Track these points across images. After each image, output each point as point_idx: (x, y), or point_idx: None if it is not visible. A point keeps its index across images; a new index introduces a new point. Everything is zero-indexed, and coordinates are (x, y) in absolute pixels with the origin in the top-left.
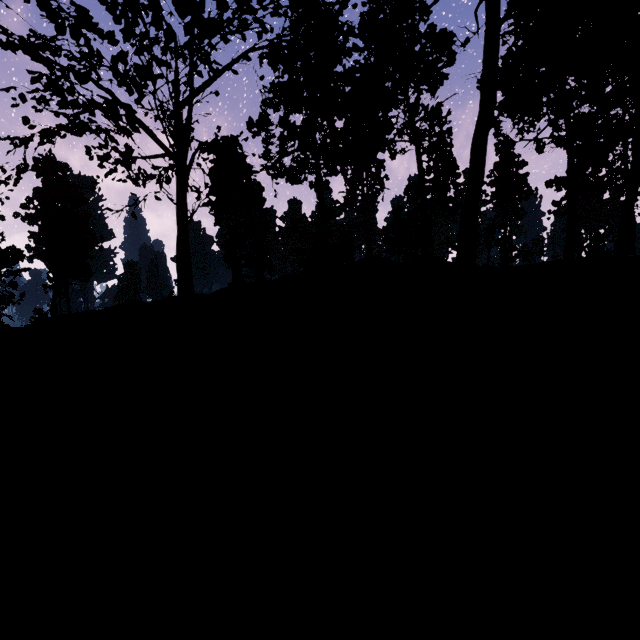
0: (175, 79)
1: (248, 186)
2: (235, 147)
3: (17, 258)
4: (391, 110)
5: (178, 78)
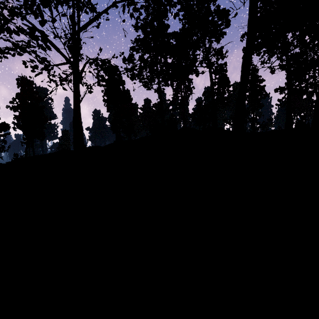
0: (71, 16)
1: (123, 91)
2: (110, 61)
3: (6, 128)
4: (196, 51)
5: (74, 17)
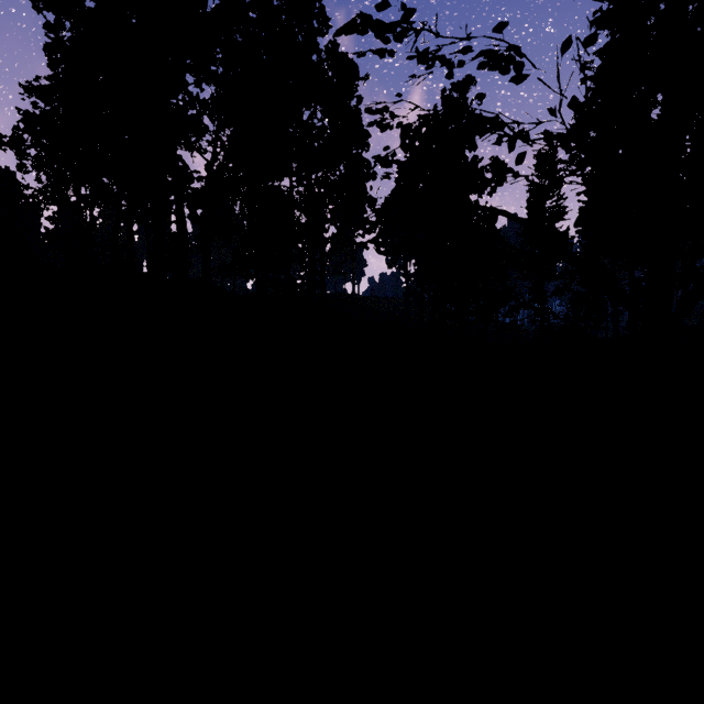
0: None
1: None
2: None
3: None
4: None
5: None
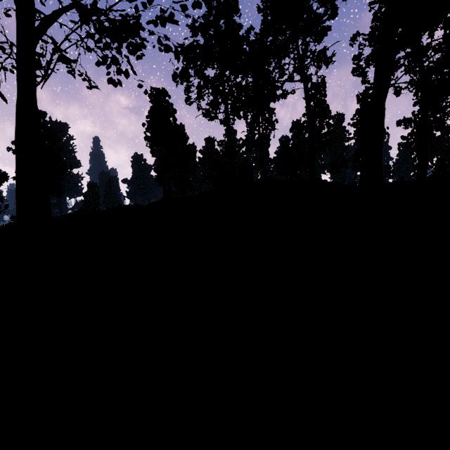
0: None
1: (174, 125)
2: (124, 17)
3: (3, 179)
4: (284, 58)
5: None
